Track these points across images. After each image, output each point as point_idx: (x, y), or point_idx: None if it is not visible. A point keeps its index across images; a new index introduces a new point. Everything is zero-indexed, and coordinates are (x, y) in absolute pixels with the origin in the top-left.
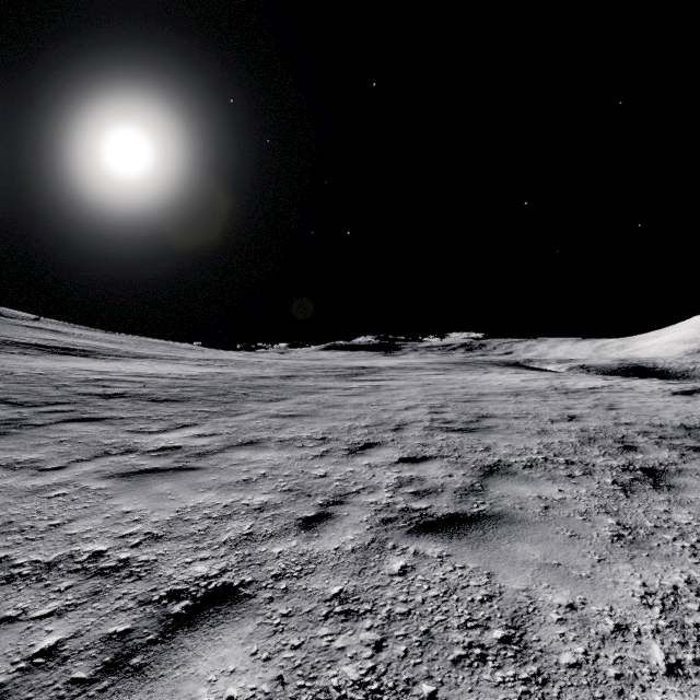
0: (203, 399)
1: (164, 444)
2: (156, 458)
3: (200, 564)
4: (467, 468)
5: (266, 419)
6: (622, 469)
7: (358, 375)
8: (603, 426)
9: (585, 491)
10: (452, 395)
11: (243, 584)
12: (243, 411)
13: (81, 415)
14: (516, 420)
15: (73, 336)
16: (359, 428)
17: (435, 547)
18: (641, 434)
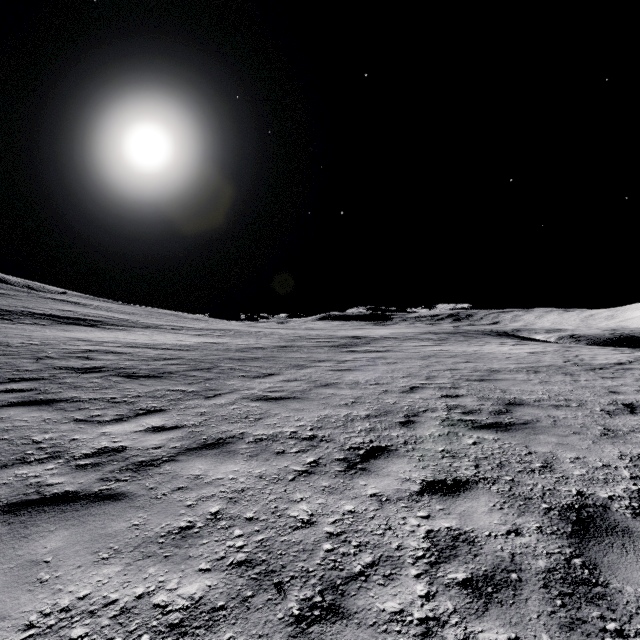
0: (184, 375)
1: (105, 443)
2: (79, 472)
3: None
4: (538, 512)
5: (246, 403)
6: None
7: (352, 346)
8: None
9: None
10: (459, 371)
11: None
12: (223, 391)
13: (36, 395)
14: (559, 410)
15: (91, 307)
16: (357, 419)
17: None
18: None
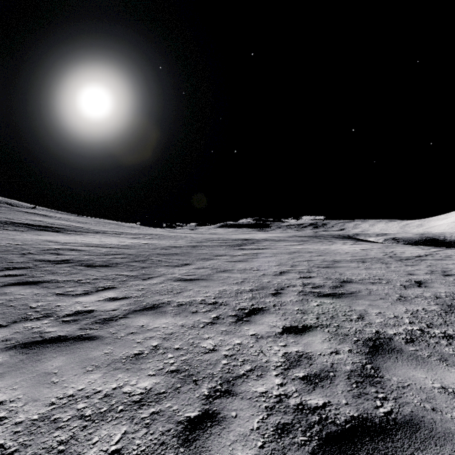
0: (127, 265)
1: (79, 308)
2: (65, 324)
3: None
4: (350, 342)
5: (170, 282)
6: None
7: (242, 245)
8: (451, 292)
9: None
10: (313, 261)
11: None
12: (154, 275)
13: (27, 278)
14: (374, 285)
15: (55, 218)
16: (244, 292)
17: None
18: None
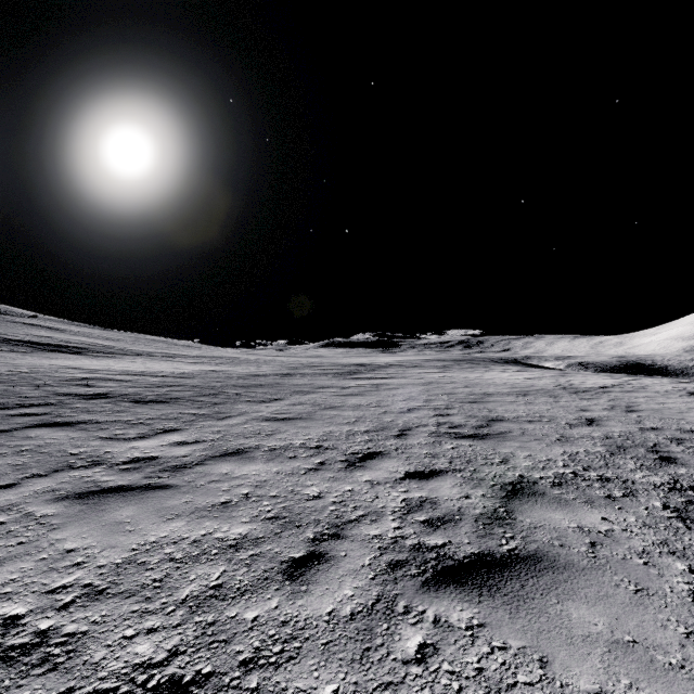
0: (192, 400)
1: (138, 454)
2: (125, 473)
3: (144, 641)
4: (486, 486)
5: (256, 423)
6: (669, 488)
7: (356, 373)
8: (628, 431)
9: (634, 520)
10: (456, 395)
11: (197, 680)
12: (233, 414)
13: (54, 418)
14: (531, 424)
15: (69, 333)
16: (358, 433)
17: (462, 610)
18: (674, 442)
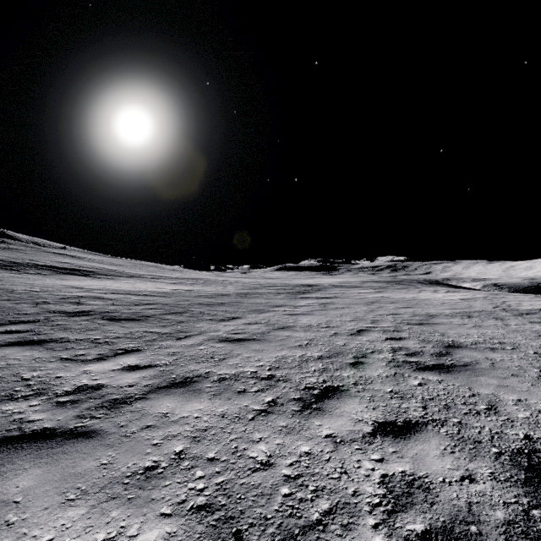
0: (160, 318)
1: (85, 381)
2: (59, 409)
3: None
4: (489, 457)
5: (212, 344)
6: None
7: (305, 293)
8: None
9: None
10: (400, 315)
11: None
12: (192, 333)
13: (31, 336)
14: (495, 353)
15: (86, 260)
16: (311, 360)
17: None
18: None
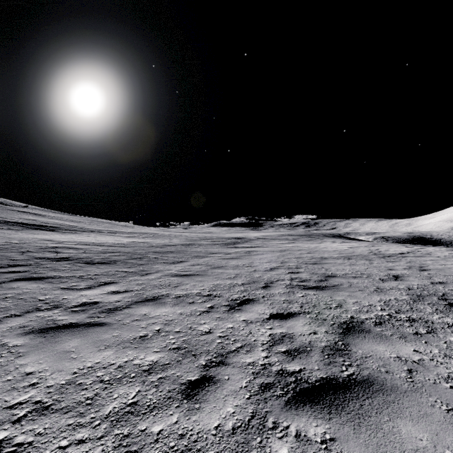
0: (125, 262)
1: (85, 300)
2: (75, 314)
3: (74, 451)
4: (327, 325)
5: (167, 278)
6: None
7: (235, 244)
8: (423, 284)
9: (438, 351)
10: (302, 258)
11: None
12: (152, 271)
13: (31, 274)
14: (355, 279)
15: (48, 217)
16: (237, 285)
17: (316, 426)
18: None
